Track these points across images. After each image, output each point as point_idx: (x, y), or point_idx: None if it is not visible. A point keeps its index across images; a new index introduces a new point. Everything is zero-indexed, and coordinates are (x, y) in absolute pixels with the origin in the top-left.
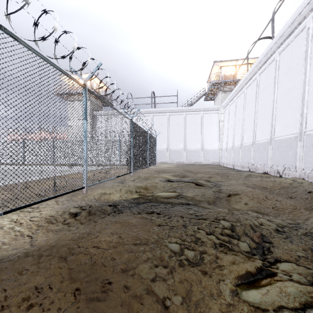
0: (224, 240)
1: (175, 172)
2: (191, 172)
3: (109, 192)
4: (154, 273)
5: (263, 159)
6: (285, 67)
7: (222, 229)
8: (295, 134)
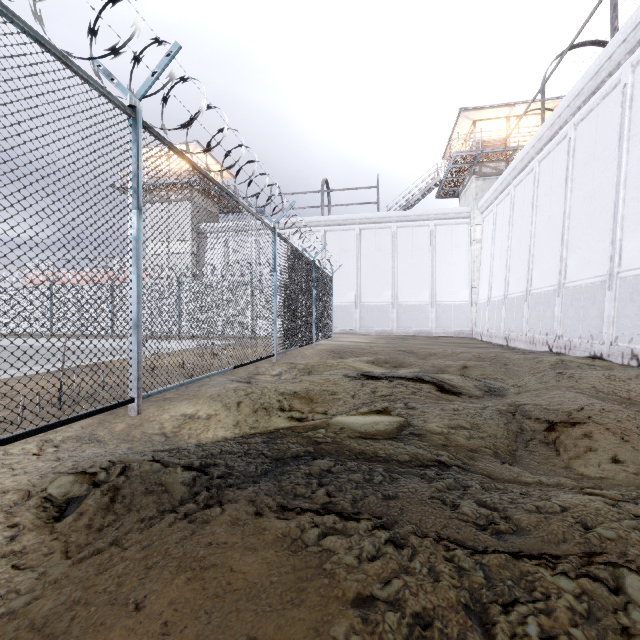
0: None
1: (376, 354)
2: (415, 354)
3: (208, 412)
4: None
5: (588, 324)
6: None
7: None
8: None
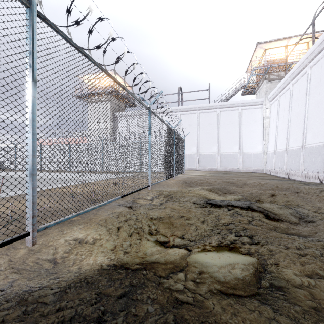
0: None
1: (211, 184)
2: (235, 184)
3: (94, 237)
4: None
5: None
6: None
7: None
8: None
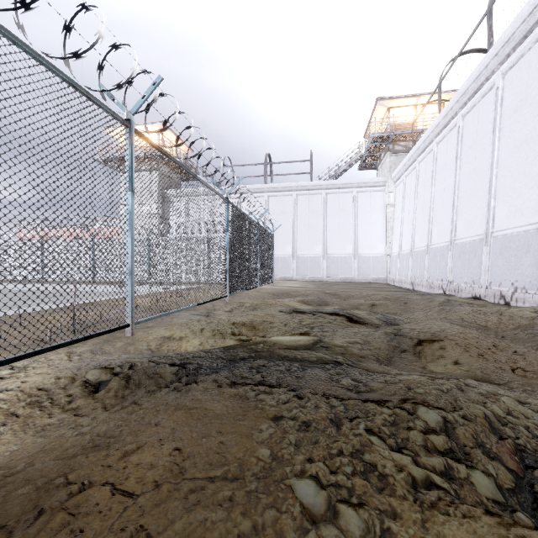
0: (435, 464)
1: (307, 296)
2: (338, 296)
3: (180, 335)
4: None
5: (471, 272)
6: (515, 99)
7: (424, 431)
8: (537, 223)
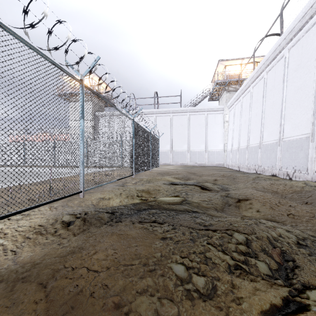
0: (240, 258)
1: (179, 174)
2: (196, 174)
3: (109, 197)
4: (155, 308)
5: (271, 161)
6: (295, 64)
7: (236, 244)
8: (306, 134)
